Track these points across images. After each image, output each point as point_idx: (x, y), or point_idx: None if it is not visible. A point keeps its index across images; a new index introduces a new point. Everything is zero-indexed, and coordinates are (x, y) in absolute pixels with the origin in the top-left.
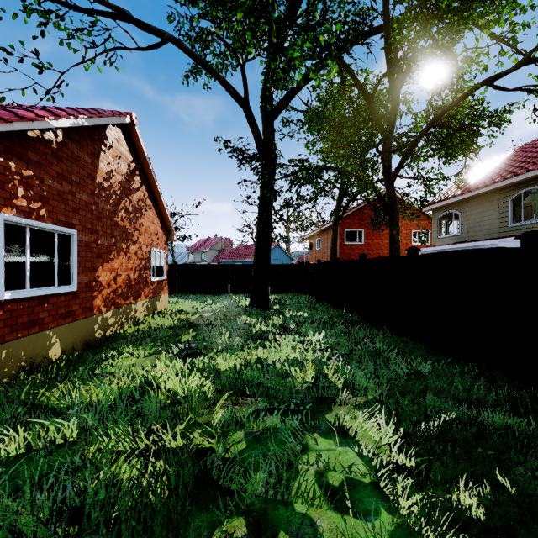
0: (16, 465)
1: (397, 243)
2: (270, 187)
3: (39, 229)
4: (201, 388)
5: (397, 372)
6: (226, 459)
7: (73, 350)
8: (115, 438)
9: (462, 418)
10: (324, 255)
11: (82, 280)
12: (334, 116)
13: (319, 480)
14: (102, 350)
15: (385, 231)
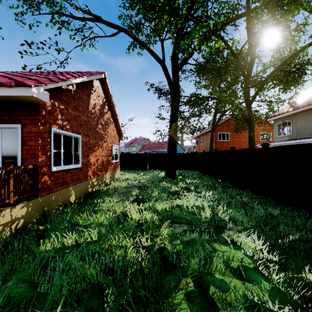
0: (81, 247)
1: (253, 140)
2: (177, 109)
3: (66, 135)
4: (151, 218)
5: (258, 214)
6: (174, 252)
7: (80, 198)
8: (118, 239)
9: (302, 238)
10: (205, 147)
11: (83, 161)
12: (214, 67)
13: (225, 264)
14: (93, 198)
15: (242, 133)
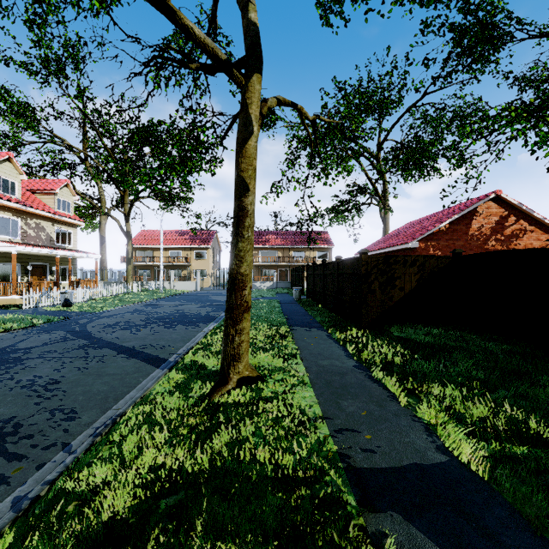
0: None
1: None
2: None
3: None
4: None
5: None
6: None
7: None
8: None
9: None
10: None
11: None
12: None
13: None
14: None
15: None
